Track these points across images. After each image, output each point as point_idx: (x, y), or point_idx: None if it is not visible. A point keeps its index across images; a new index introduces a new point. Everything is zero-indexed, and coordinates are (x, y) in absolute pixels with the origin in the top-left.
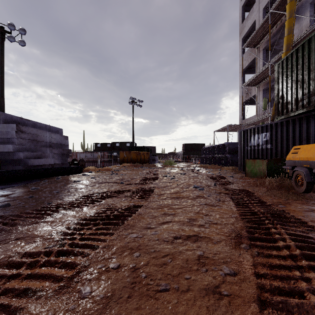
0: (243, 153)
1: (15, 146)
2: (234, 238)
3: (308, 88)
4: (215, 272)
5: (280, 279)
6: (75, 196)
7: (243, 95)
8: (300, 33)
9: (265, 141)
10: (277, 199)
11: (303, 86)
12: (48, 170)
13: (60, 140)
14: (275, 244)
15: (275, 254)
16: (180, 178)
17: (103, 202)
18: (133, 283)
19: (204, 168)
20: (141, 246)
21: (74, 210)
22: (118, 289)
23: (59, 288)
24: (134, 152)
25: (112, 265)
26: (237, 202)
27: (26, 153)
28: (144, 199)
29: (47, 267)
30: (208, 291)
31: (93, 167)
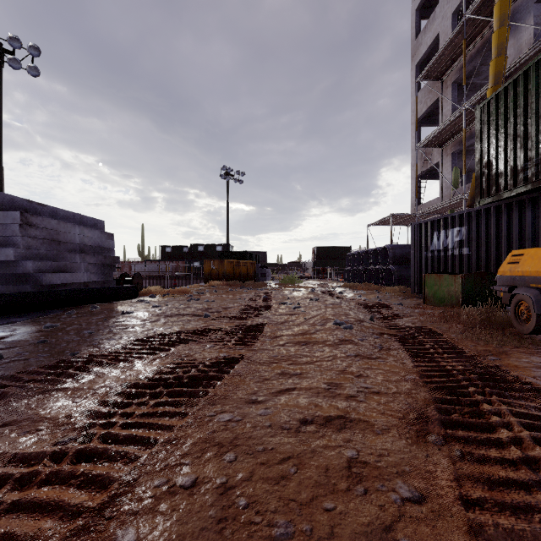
0: (419, 263)
1: (18, 250)
2: (413, 422)
3: (536, 149)
4: (382, 496)
5: (513, 512)
6: (122, 340)
7: (418, 162)
8: (517, 55)
9: (458, 241)
10: (483, 345)
11: (526, 145)
12: (77, 293)
13: (100, 239)
14: (493, 436)
15: (495, 456)
16: (309, 308)
17: (172, 352)
18: (221, 520)
19: (350, 288)
20: (238, 439)
21: (118, 367)
22: (192, 534)
23: (72, 533)
24: (229, 262)
25: (182, 480)
26: (414, 350)
27: (38, 263)
28: (246, 346)
29: (53, 485)
30: (372, 539)
31: (157, 288)
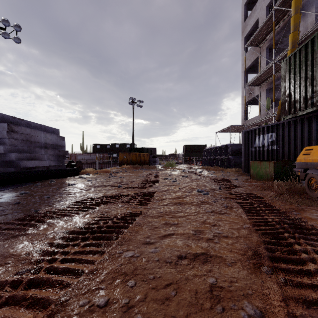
0: (247, 154)
1: (6, 147)
2: (251, 258)
3: None
4: (235, 313)
5: None
6: (67, 202)
7: (246, 95)
8: (305, 31)
9: (271, 141)
10: (289, 205)
11: (313, 83)
12: (42, 172)
13: (56, 140)
14: (304, 267)
15: (308, 282)
16: (182, 181)
17: (97, 209)
18: None
19: (205, 169)
20: (137, 270)
21: (63, 219)
22: None
23: None
24: (133, 154)
25: (98, 301)
26: (247, 208)
27: (18, 154)
28: (143, 205)
29: (10, 305)
30: None
31: (91, 169)
